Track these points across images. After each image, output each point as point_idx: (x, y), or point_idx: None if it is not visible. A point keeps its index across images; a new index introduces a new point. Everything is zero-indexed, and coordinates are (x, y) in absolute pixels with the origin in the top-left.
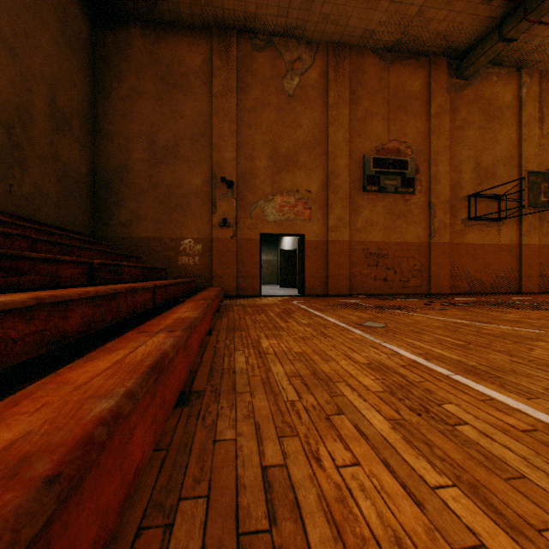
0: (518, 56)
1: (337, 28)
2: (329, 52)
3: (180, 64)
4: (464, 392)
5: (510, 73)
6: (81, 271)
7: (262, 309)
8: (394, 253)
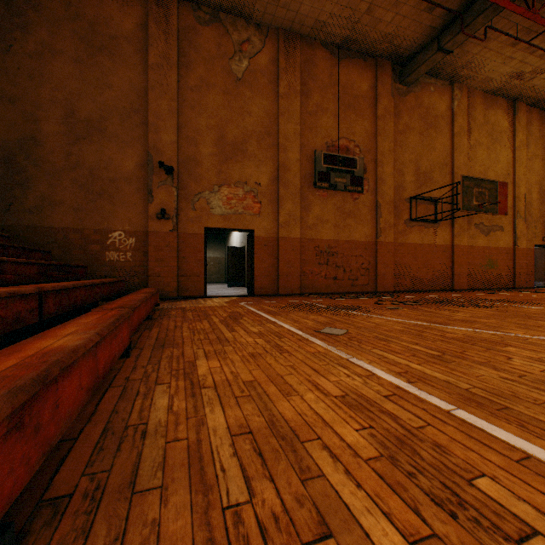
0: (452, 70)
1: (288, 14)
2: (280, 39)
3: (108, 25)
4: (486, 445)
5: (445, 85)
6: None
7: (206, 313)
8: (343, 251)
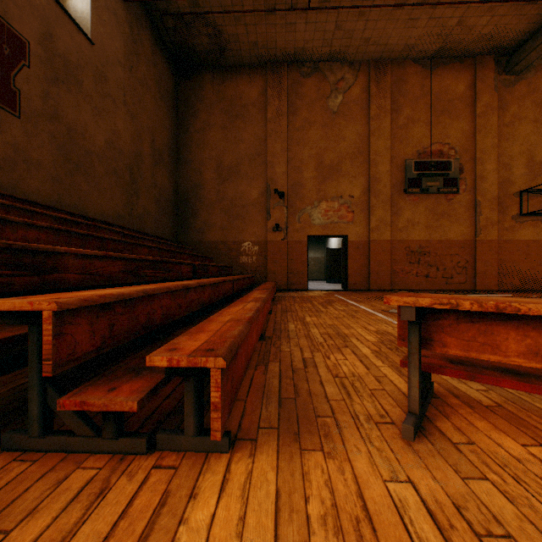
0: None
1: (378, 48)
2: (371, 69)
3: (241, 98)
4: None
5: None
6: (190, 269)
7: (308, 299)
8: (436, 251)
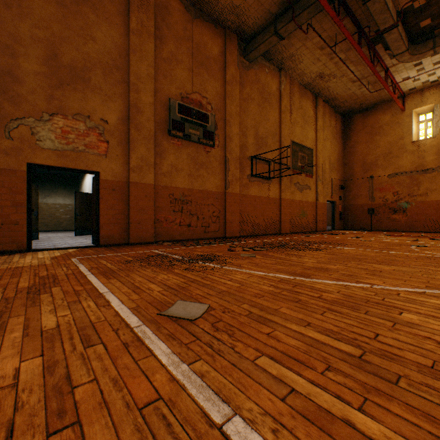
0: (281, 58)
1: None
2: None
3: None
4: None
5: (275, 71)
6: None
7: None
8: (197, 200)
